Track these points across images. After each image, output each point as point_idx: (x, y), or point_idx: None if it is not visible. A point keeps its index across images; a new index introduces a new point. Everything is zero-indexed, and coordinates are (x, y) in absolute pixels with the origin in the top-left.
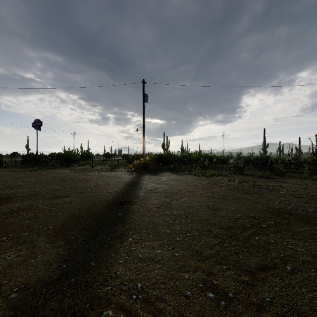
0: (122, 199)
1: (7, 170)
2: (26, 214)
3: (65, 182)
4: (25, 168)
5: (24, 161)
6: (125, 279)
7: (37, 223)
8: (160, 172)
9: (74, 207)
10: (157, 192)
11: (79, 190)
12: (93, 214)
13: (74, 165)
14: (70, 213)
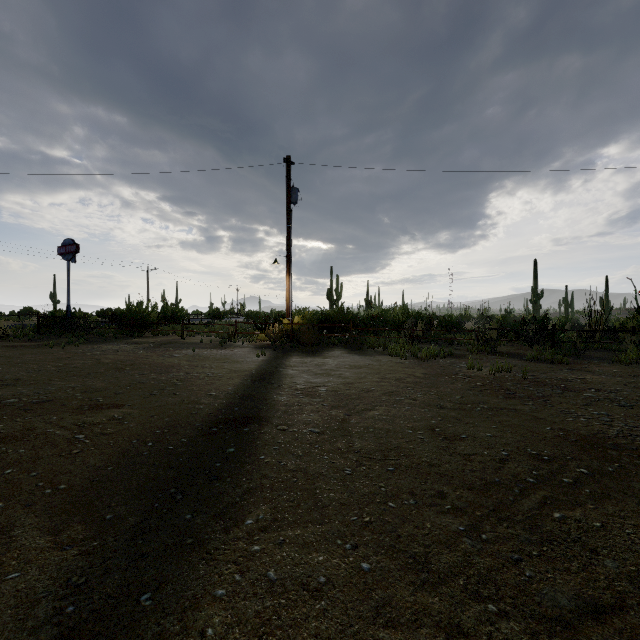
0: (239, 413)
1: (2, 345)
2: (13, 451)
3: (118, 372)
4: (40, 341)
5: (40, 325)
6: None
7: (34, 474)
8: (324, 348)
9: (127, 433)
10: (317, 396)
11: (147, 391)
12: (170, 450)
13: (146, 334)
14: (116, 447)
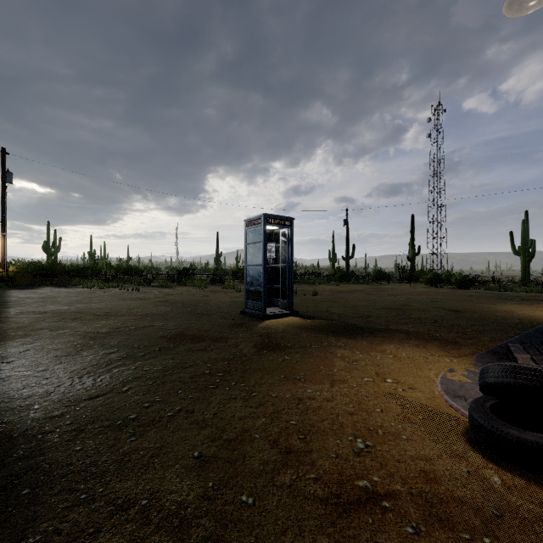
0: None
1: None
2: None
3: None
4: None
5: None
6: (17, 310)
7: None
8: (37, 287)
9: None
10: (32, 298)
11: None
12: None
13: None
14: None
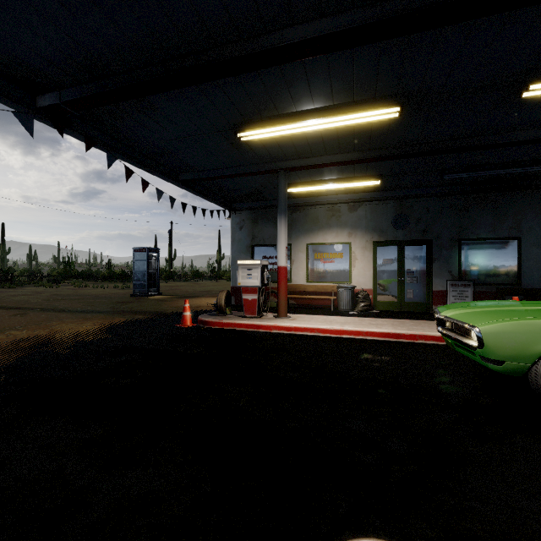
0: None
1: None
2: None
3: None
4: None
5: None
6: None
7: None
8: None
9: None
10: None
11: None
12: None
13: None
14: None
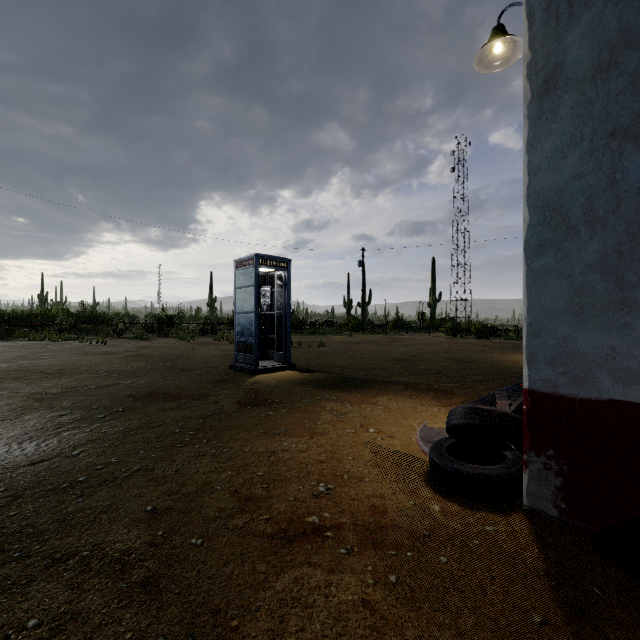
0: None
1: None
2: None
3: None
4: None
5: None
6: None
7: None
8: None
9: None
10: None
11: None
12: None
13: None
14: None
